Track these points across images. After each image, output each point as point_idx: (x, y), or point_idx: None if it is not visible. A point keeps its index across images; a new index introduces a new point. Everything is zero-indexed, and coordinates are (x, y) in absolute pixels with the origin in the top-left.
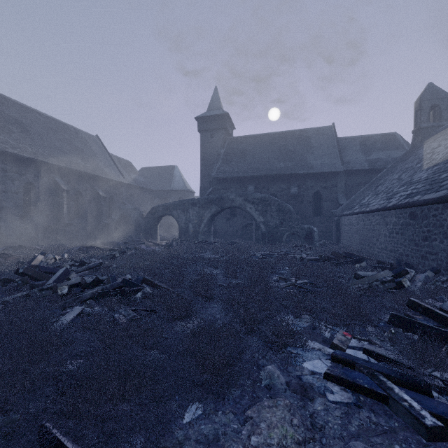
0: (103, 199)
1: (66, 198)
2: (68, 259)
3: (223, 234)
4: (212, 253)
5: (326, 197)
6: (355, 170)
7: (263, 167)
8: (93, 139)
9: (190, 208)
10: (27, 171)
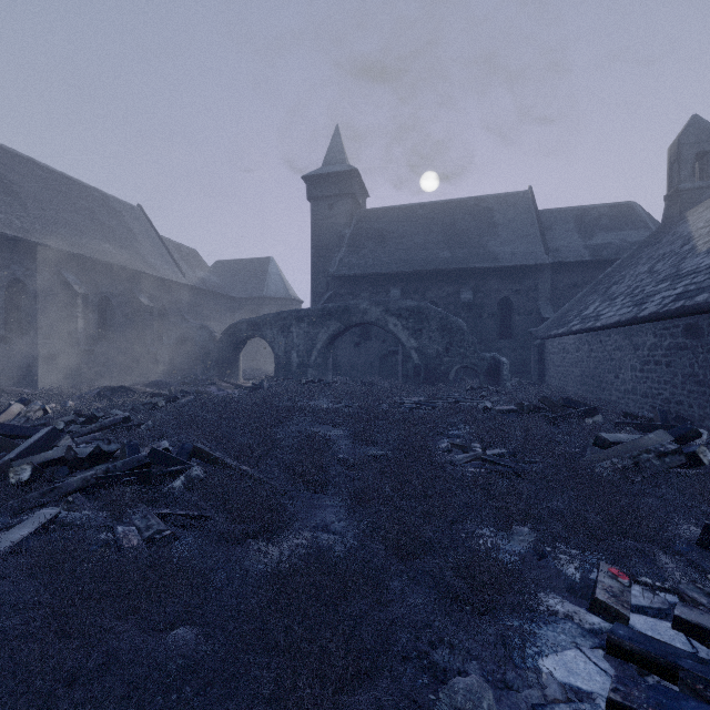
0: (148, 311)
1: (81, 307)
2: (71, 411)
3: (349, 369)
4: (330, 399)
5: (520, 308)
6: (569, 262)
7: (415, 258)
8: (132, 212)
9: (293, 326)
10: (13, 260)
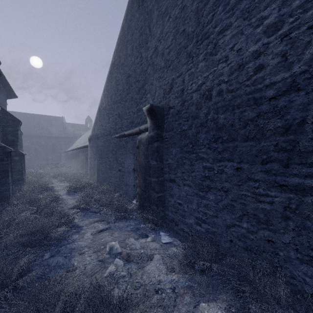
0: None
1: None
2: None
3: None
4: None
5: (57, 146)
6: (69, 137)
7: (27, 131)
8: None
9: None
10: None
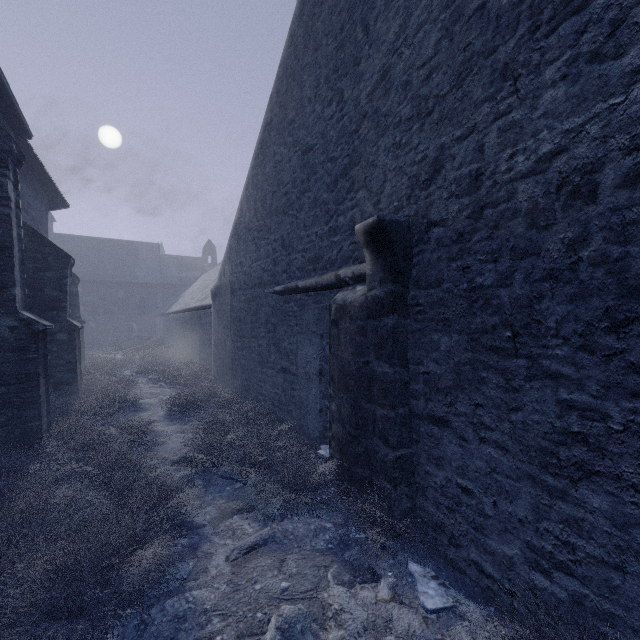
0: None
1: None
2: None
3: None
4: None
5: (149, 302)
6: (171, 283)
7: (92, 272)
8: None
9: None
10: None
